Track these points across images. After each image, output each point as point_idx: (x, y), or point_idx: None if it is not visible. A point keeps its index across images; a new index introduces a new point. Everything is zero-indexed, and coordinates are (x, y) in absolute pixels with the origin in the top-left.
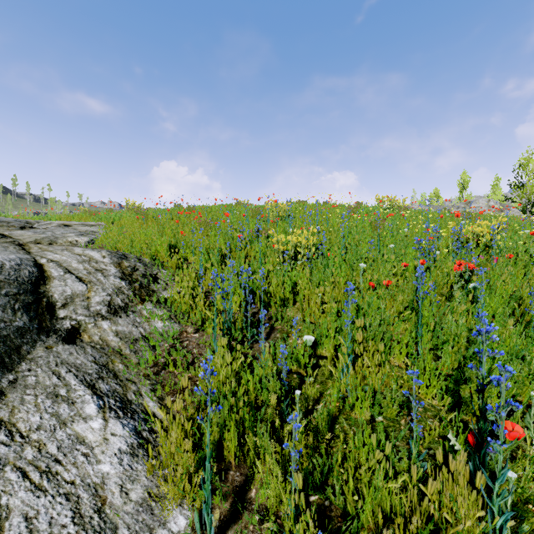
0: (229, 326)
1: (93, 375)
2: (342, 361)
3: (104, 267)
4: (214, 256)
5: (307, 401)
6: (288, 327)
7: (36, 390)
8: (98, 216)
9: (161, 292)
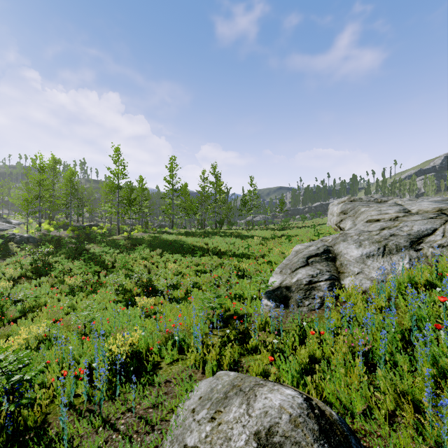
0: None
1: (412, 258)
2: None
3: None
4: None
5: None
6: None
7: (399, 256)
8: None
9: None
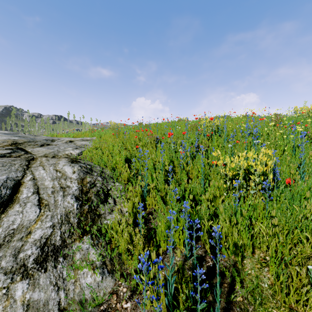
0: (169, 301)
1: None
2: None
3: (69, 184)
4: (159, 171)
5: None
6: (255, 308)
7: None
8: (93, 133)
9: (106, 216)
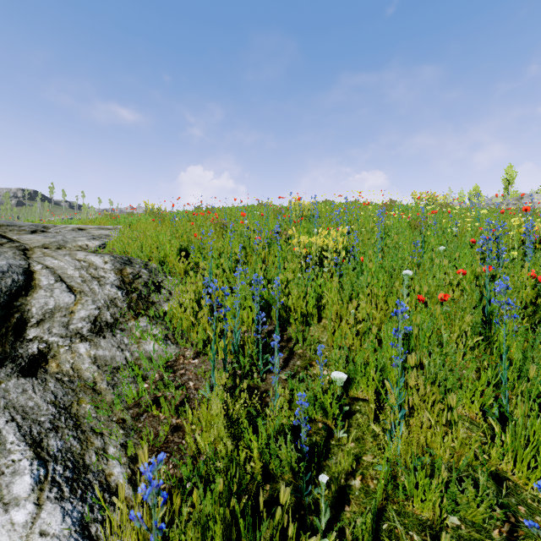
0: (235, 351)
1: (44, 425)
2: (389, 417)
3: (103, 274)
4: (227, 261)
5: (337, 480)
6: (311, 352)
7: None
8: (117, 220)
9: (162, 304)
